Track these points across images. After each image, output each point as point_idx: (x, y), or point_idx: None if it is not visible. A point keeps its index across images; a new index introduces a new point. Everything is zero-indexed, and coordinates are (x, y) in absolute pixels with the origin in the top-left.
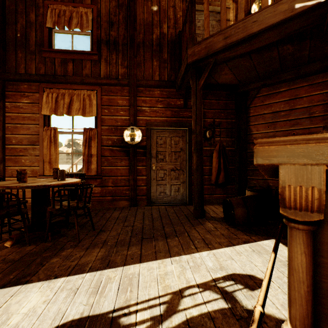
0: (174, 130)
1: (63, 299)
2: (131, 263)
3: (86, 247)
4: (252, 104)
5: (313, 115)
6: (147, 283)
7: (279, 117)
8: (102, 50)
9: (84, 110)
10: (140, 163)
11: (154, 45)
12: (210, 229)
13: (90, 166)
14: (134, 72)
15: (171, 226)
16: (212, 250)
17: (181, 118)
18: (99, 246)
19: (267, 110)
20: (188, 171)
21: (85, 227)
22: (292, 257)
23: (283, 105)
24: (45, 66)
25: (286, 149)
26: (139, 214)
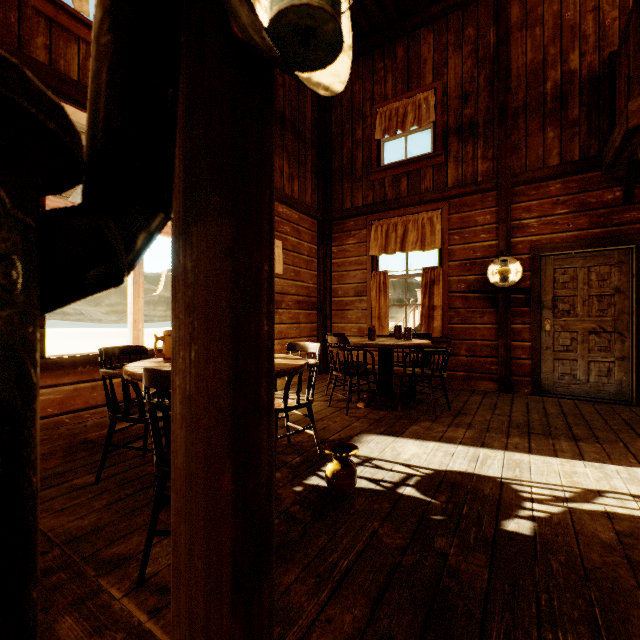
0: (597, 253)
1: (441, 456)
2: (516, 451)
3: (447, 425)
4: None
5: None
6: (543, 472)
7: None
8: (450, 145)
9: (422, 242)
10: (518, 319)
11: (548, 102)
12: None
13: (431, 324)
14: (506, 164)
15: (587, 429)
16: None
17: (616, 226)
18: (464, 427)
19: None
20: (635, 335)
21: (435, 406)
22: None
23: None
24: (373, 192)
25: None
26: (517, 404)
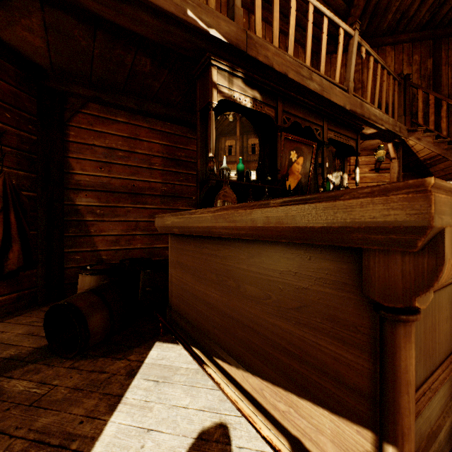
0: None
1: None
2: None
3: None
4: (75, 121)
5: (154, 167)
6: None
7: (116, 157)
8: None
9: None
10: None
11: None
12: (34, 395)
13: None
14: None
15: None
16: (92, 451)
17: None
18: None
19: (100, 142)
20: None
21: None
22: (408, 366)
23: (121, 142)
24: None
25: (448, 202)
26: None
